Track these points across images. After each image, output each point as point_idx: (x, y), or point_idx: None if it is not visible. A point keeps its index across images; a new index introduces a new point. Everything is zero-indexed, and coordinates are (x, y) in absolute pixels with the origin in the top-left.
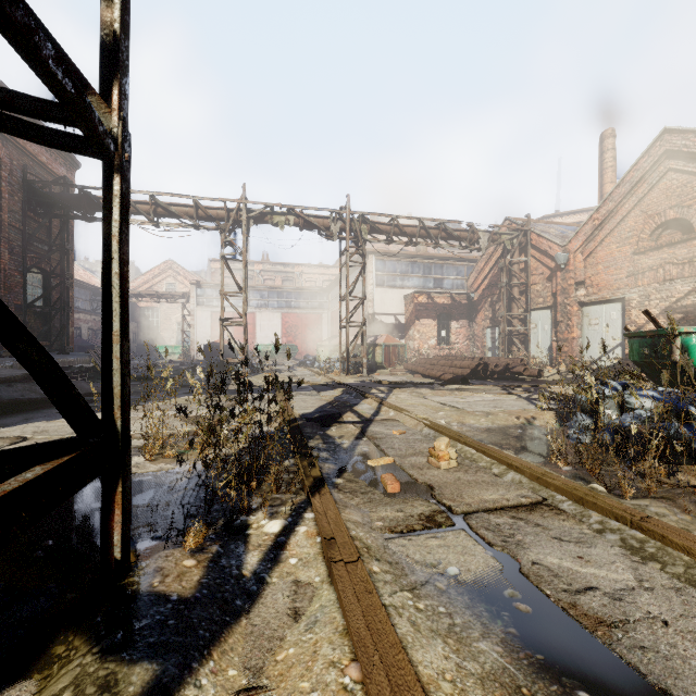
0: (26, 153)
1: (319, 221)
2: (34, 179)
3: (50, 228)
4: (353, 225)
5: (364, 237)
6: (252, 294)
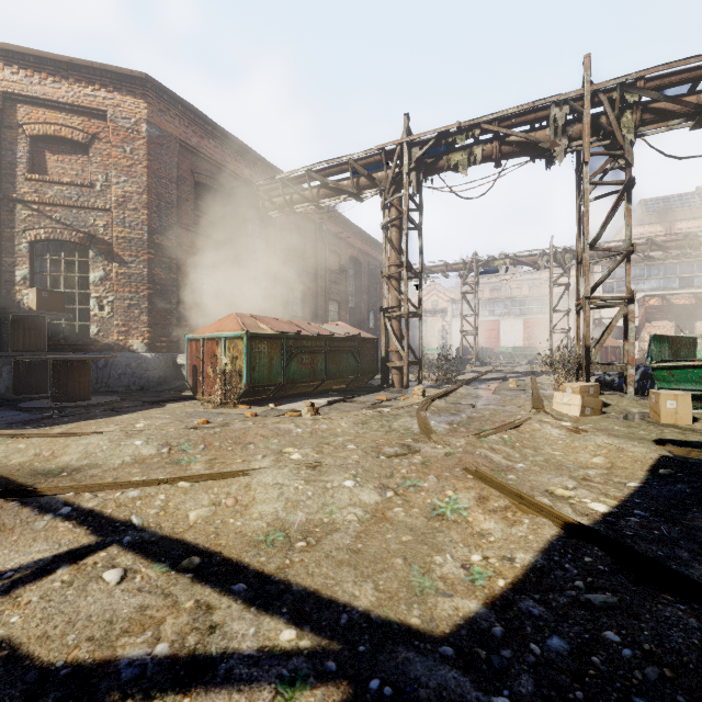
0: (369, 256)
1: (528, 259)
2: (372, 268)
3: (376, 289)
4: (558, 257)
5: (569, 263)
6: (496, 304)
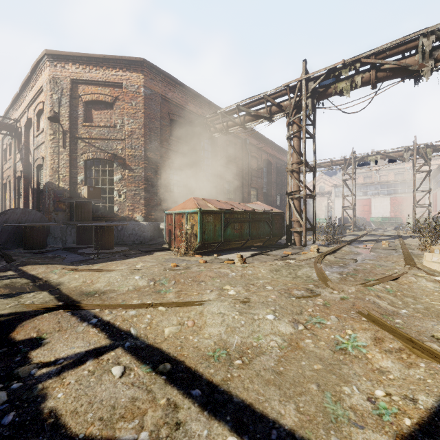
0: (276, 158)
1: (395, 154)
2: (279, 166)
3: (282, 179)
4: (420, 151)
5: (429, 155)
6: (368, 187)
